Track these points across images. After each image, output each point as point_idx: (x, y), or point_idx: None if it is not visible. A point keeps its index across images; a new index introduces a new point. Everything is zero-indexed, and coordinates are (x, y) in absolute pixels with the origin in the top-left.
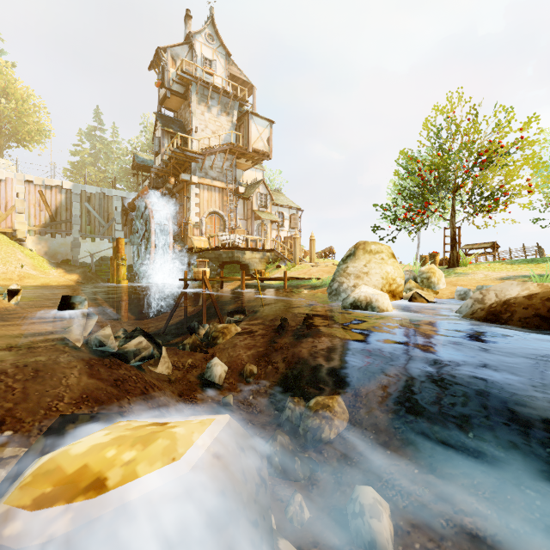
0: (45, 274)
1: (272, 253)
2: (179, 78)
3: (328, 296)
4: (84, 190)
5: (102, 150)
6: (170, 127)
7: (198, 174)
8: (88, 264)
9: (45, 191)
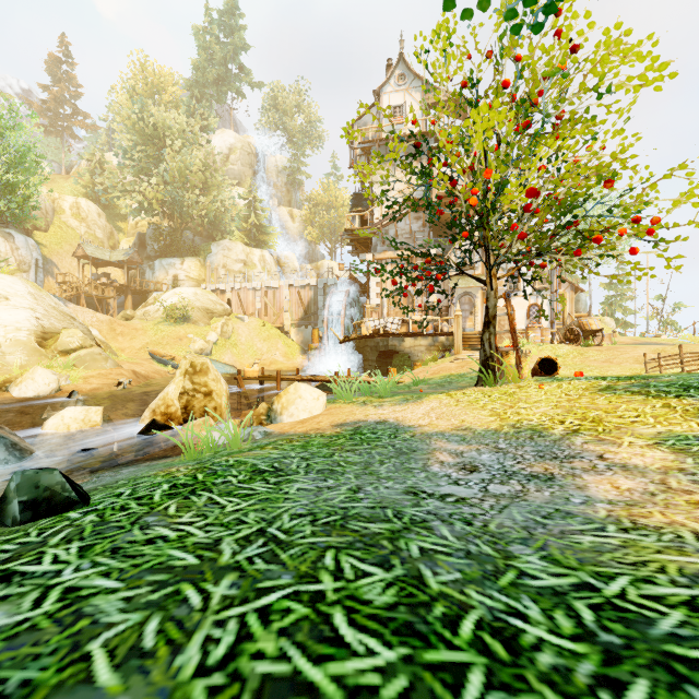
0: (288, 360)
1: (450, 338)
2: (362, 150)
3: None
4: (326, 283)
5: None
6: (360, 205)
7: (381, 248)
8: None
9: (302, 290)
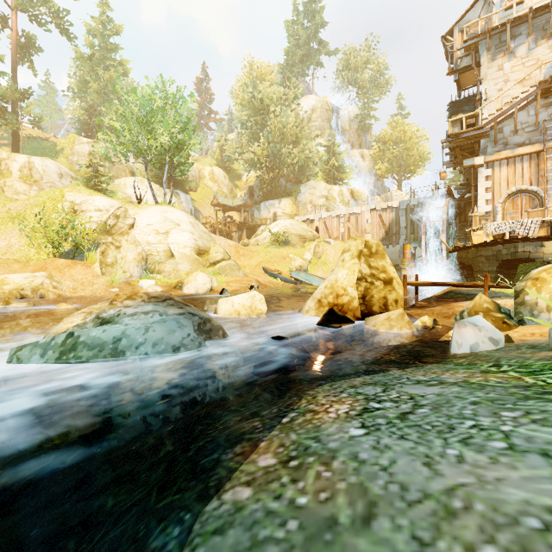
0: None
1: None
2: (464, 51)
3: None
4: (408, 204)
5: None
6: (460, 112)
7: (491, 149)
8: None
9: (382, 213)
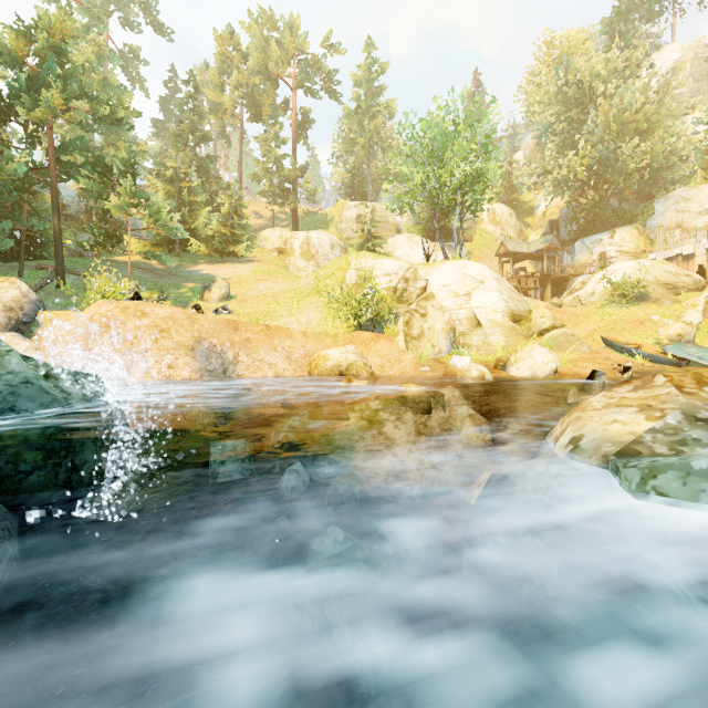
0: None
1: None
2: None
3: None
4: None
5: None
6: None
7: None
8: None
9: None
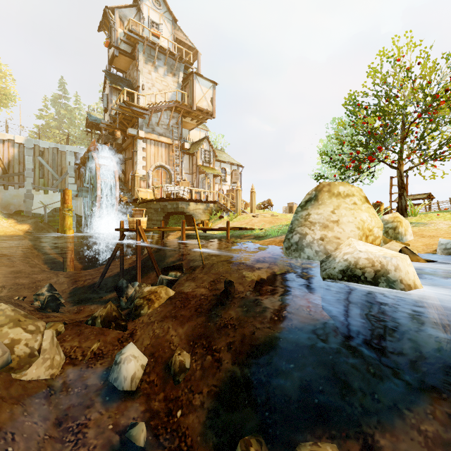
0: None
1: (215, 205)
2: (126, 37)
3: (286, 251)
4: (37, 145)
5: (66, 116)
6: (118, 85)
7: (145, 129)
8: (41, 215)
9: None
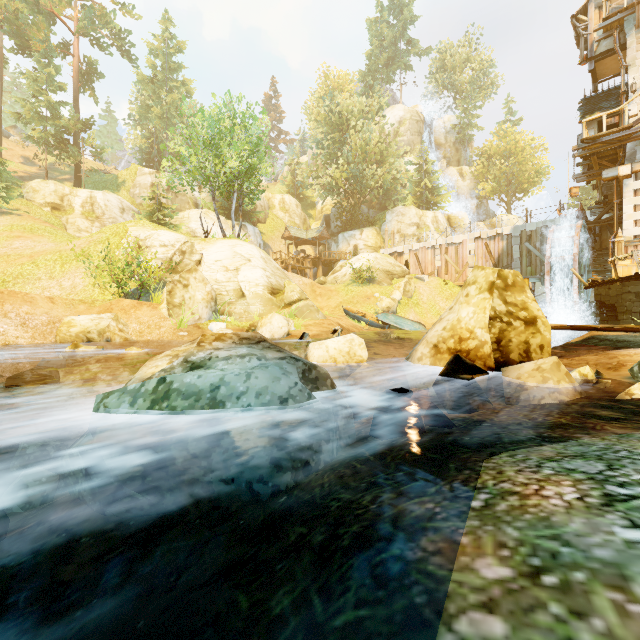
0: None
1: None
2: (603, 31)
3: None
4: (524, 230)
5: None
6: (596, 110)
7: None
8: None
9: (490, 242)
